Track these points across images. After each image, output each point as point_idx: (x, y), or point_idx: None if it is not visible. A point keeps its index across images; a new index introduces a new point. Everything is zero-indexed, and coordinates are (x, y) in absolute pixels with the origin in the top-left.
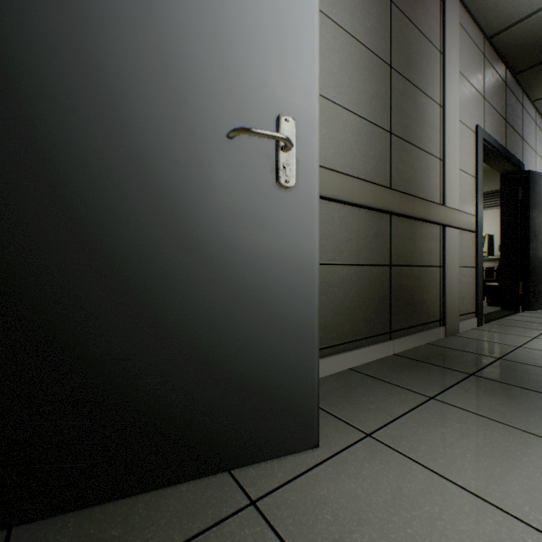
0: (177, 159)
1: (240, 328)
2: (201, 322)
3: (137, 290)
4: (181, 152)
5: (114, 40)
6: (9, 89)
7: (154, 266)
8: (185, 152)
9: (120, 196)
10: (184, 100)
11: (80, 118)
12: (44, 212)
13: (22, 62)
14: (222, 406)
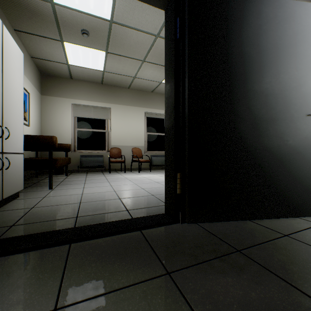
0: (291, 123)
1: (307, 173)
2: (297, 171)
3: (282, 161)
4: (292, 121)
5: (277, 92)
6: (256, 110)
7: (286, 154)
8: (293, 121)
9: (278, 135)
10: (293, 106)
11: (270, 115)
12: (263, 141)
13: (259, 103)
14: (302, 197)
